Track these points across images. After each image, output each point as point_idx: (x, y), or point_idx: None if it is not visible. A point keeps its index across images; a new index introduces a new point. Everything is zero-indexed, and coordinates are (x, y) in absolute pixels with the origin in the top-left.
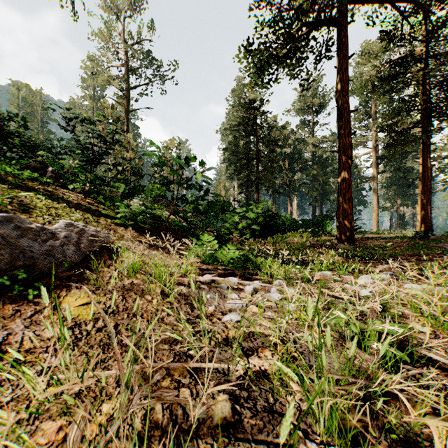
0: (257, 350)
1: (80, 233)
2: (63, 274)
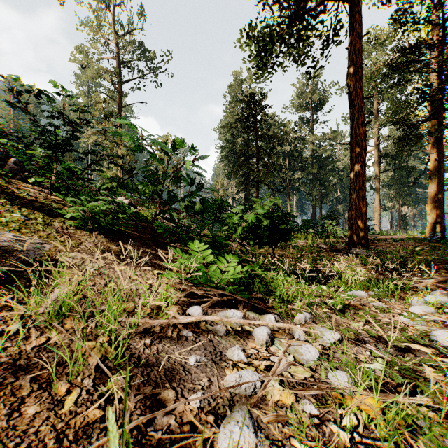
0: None
1: None
2: None
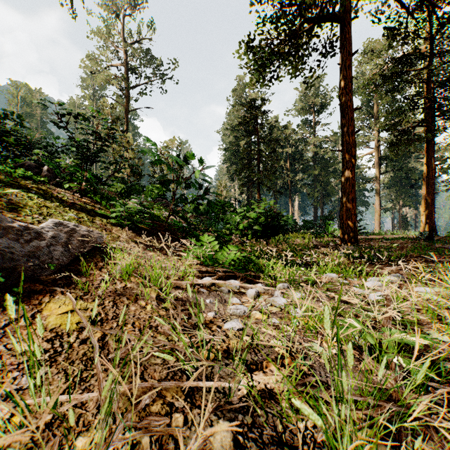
0: (262, 363)
1: (70, 233)
2: (48, 278)
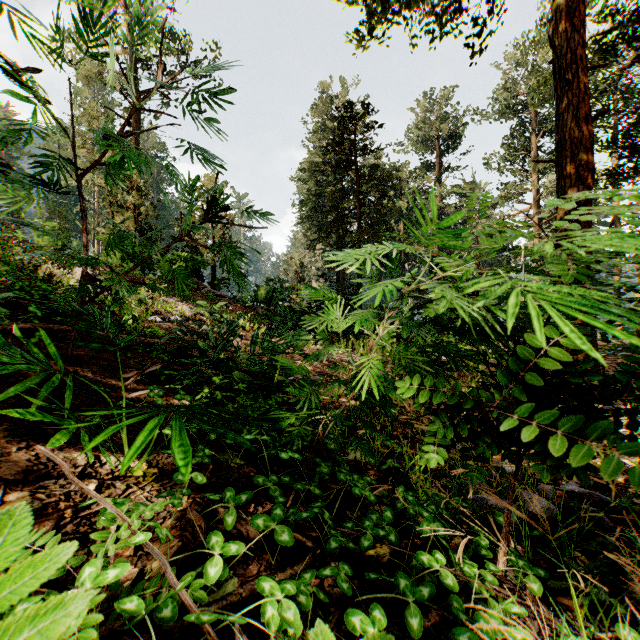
0: None
1: None
2: None
